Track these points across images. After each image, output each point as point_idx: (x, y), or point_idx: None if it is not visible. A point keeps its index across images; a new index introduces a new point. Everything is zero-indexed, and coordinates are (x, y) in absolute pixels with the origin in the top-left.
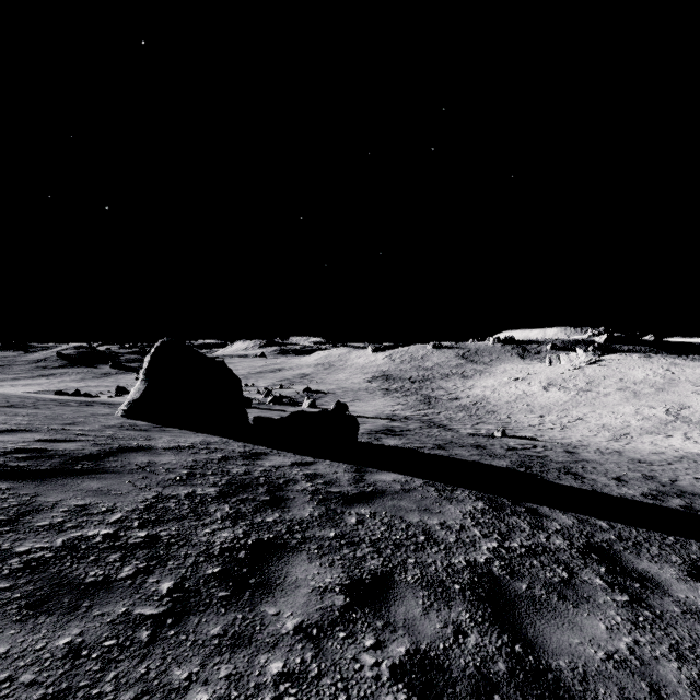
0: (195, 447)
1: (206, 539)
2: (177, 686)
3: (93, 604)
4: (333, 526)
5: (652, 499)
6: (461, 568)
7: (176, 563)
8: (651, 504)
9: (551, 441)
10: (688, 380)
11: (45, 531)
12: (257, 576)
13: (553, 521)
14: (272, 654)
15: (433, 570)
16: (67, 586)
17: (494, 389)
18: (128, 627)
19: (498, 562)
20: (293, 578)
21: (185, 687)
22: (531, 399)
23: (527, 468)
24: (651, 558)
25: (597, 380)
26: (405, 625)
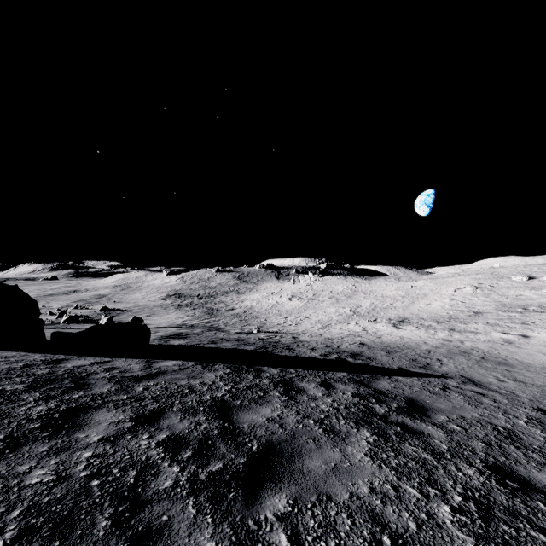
0: None
1: (24, 413)
2: (23, 472)
3: None
4: (126, 393)
5: (324, 356)
6: (206, 400)
7: (2, 427)
8: (322, 359)
9: (287, 332)
10: (362, 291)
11: None
12: (70, 423)
13: (267, 372)
14: (85, 451)
15: (190, 404)
16: None
17: (259, 301)
18: None
19: (228, 395)
20: (97, 420)
21: (28, 471)
22: (281, 307)
23: (265, 349)
24: (307, 381)
25: (319, 292)
26: (168, 427)
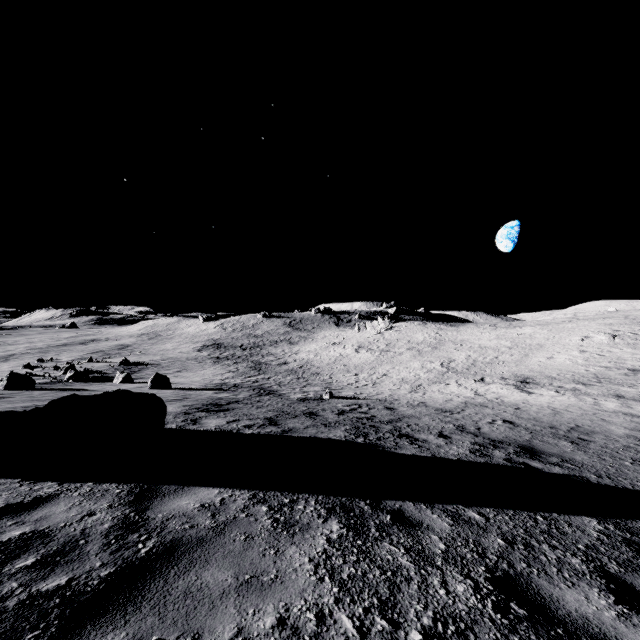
0: None
1: None
2: None
3: None
4: None
5: (481, 456)
6: None
7: None
8: (486, 464)
9: (371, 398)
10: (450, 340)
11: None
12: None
13: (430, 531)
14: None
15: None
16: None
17: (317, 353)
18: None
19: None
20: None
21: None
22: (346, 360)
23: (365, 437)
24: (561, 575)
25: (393, 342)
26: None
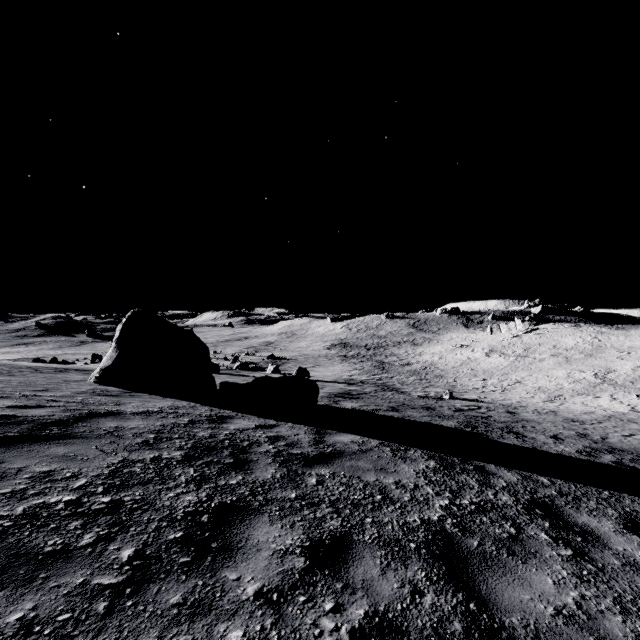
0: (163, 412)
1: (169, 503)
2: None
3: (50, 575)
4: (294, 487)
5: (586, 455)
6: (415, 526)
7: (138, 529)
8: (586, 460)
9: (494, 402)
10: (613, 346)
11: (6, 498)
12: (219, 540)
13: (500, 478)
14: (232, 622)
15: (390, 529)
16: (24, 557)
17: (442, 356)
18: (85, 598)
19: (450, 520)
20: (255, 541)
21: None
22: (474, 364)
23: (473, 428)
24: (590, 512)
25: (533, 346)
26: (363, 586)
